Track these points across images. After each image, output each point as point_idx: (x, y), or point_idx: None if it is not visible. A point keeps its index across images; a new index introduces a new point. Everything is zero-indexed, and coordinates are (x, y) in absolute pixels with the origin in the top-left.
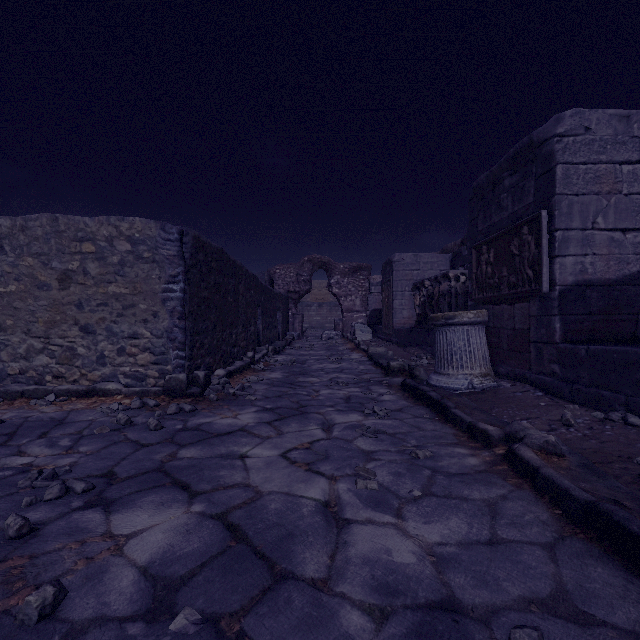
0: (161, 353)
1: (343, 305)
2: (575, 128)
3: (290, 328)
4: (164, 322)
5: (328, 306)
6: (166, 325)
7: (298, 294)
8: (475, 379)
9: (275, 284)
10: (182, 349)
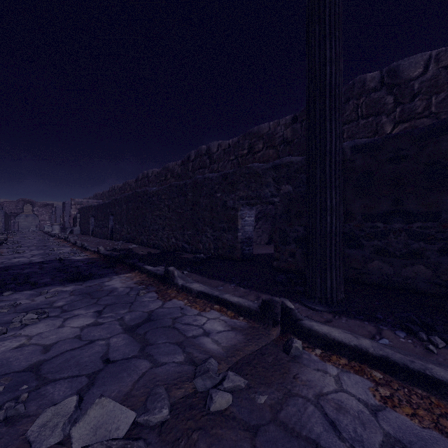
0: (1, 229)
1: (40, 218)
2: (68, 203)
3: (12, 227)
4: (2, 225)
5: (33, 216)
6: (2, 225)
7: (17, 214)
8: (57, 232)
9: (4, 209)
10: (4, 228)
